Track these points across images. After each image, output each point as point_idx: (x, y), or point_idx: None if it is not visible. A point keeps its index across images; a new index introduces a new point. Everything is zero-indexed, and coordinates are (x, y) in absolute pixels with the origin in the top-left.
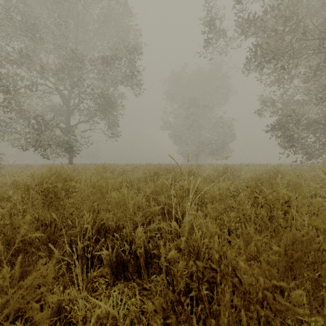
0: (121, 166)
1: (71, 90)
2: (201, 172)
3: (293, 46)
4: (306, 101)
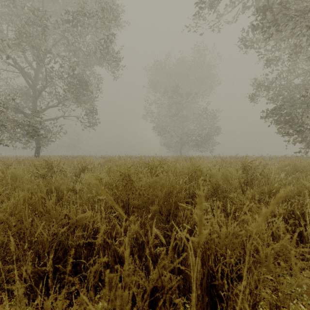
0: (97, 159)
1: (37, 70)
2: (213, 172)
3: (309, 8)
4: (308, 85)
